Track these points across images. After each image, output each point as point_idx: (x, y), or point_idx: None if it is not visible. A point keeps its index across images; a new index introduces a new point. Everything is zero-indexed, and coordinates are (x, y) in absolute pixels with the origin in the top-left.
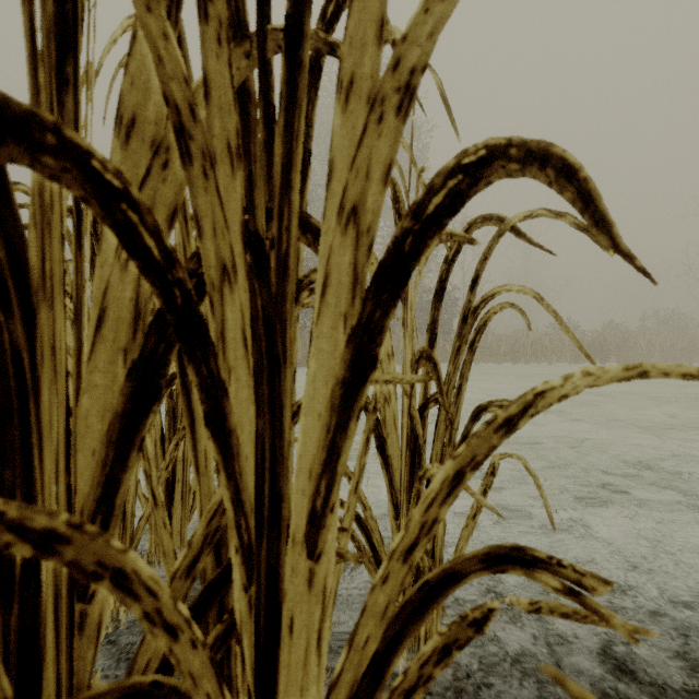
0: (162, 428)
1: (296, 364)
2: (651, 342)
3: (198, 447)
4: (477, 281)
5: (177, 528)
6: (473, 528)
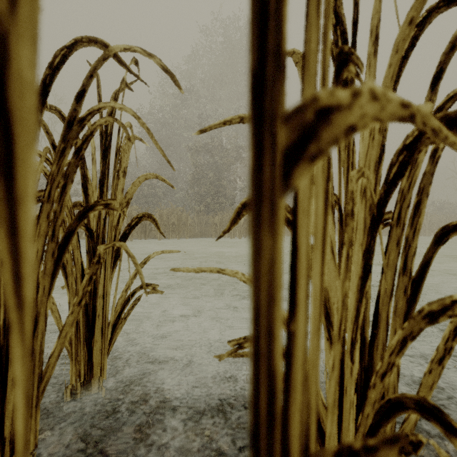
0: (82, 266)
1: (286, 40)
2: (431, 221)
3: (17, 221)
4: (441, 75)
5: (97, 359)
6: (440, 374)
